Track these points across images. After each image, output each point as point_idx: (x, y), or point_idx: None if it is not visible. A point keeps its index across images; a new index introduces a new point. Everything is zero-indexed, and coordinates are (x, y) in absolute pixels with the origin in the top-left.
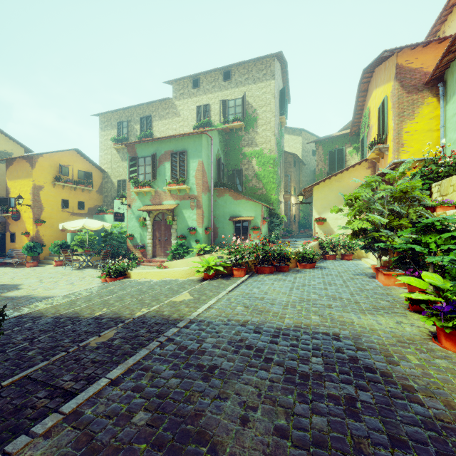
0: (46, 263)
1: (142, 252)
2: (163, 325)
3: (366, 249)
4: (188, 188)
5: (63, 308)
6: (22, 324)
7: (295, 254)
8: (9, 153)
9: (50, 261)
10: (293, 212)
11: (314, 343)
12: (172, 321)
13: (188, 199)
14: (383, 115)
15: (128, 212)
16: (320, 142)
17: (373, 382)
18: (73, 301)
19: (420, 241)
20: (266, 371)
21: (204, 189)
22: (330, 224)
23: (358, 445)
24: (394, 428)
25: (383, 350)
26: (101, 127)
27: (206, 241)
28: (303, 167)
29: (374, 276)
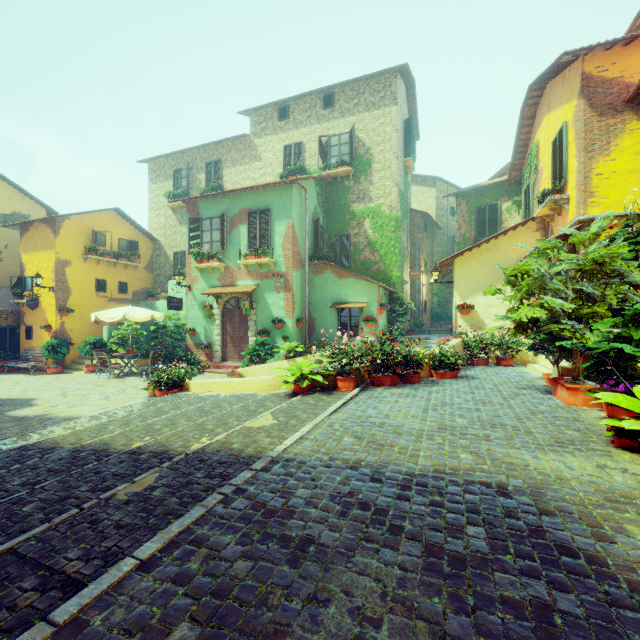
0: (74, 369)
1: (208, 354)
2: (231, 465)
3: (535, 350)
4: (272, 262)
5: (87, 435)
6: (25, 460)
7: (428, 356)
8: (25, 215)
9: (80, 366)
10: (424, 297)
11: (468, 500)
12: (245, 459)
13: (272, 277)
14: (561, 150)
15: (188, 297)
16: (463, 195)
17: (577, 576)
18: (103, 424)
19: (628, 337)
20: (393, 550)
21: (296, 263)
22: (479, 314)
23: None
24: None
25: (584, 514)
26: (151, 177)
27: (298, 339)
28: (437, 231)
29: (549, 390)
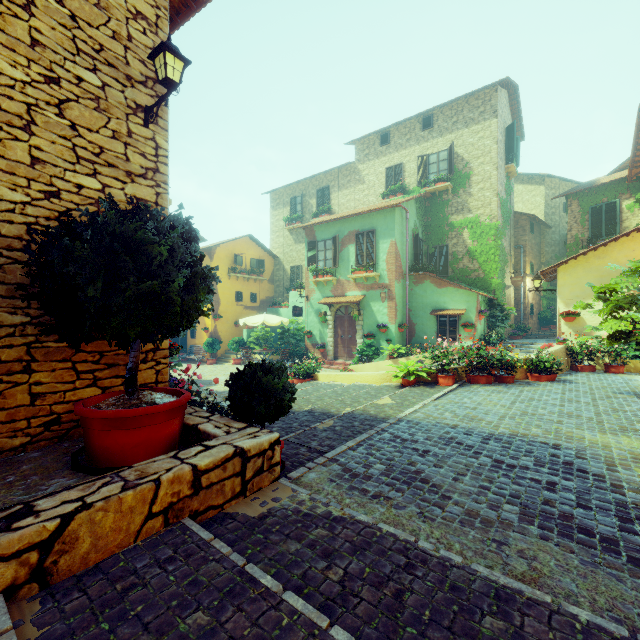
0: (224, 361)
1: (322, 352)
2: (373, 421)
3: None
4: (377, 275)
5: None
6: None
7: (524, 361)
8: None
9: (228, 359)
10: (530, 300)
11: (528, 448)
12: (380, 419)
13: (377, 288)
14: None
15: (306, 305)
16: (574, 195)
17: (580, 478)
18: None
19: None
20: (474, 459)
21: (398, 275)
22: (585, 321)
23: (546, 502)
24: (584, 500)
25: (608, 461)
26: (272, 205)
27: (399, 341)
28: (546, 231)
29: None
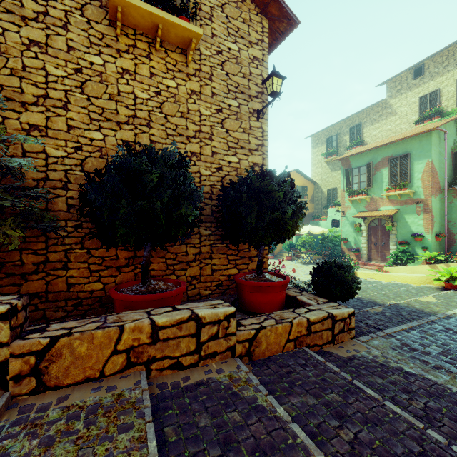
0: (279, 257)
1: (356, 255)
2: (419, 313)
3: None
4: (411, 192)
5: None
6: None
7: None
8: None
9: (281, 256)
10: None
11: None
12: (427, 313)
13: (411, 203)
14: None
15: (342, 219)
16: None
17: None
18: None
19: None
20: None
21: (434, 191)
22: None
23: None
24: None
25: None
26: (312, 145)
27: (436, 249)
28: None
29: None
